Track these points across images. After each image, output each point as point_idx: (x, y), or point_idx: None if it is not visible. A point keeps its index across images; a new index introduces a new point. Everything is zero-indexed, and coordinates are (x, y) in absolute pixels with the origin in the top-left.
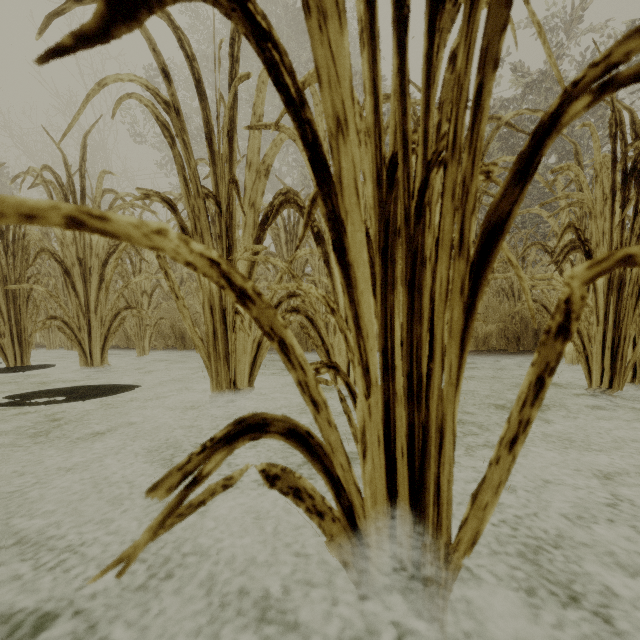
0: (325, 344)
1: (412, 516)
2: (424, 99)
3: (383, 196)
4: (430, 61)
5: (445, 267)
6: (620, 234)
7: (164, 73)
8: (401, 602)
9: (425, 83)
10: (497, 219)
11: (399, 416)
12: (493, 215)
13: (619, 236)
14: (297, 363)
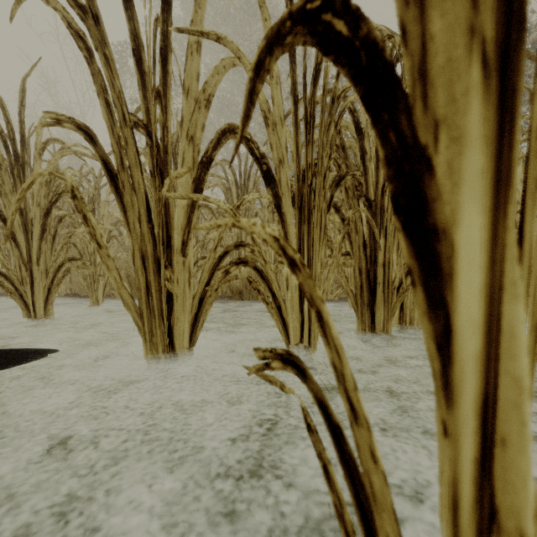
0: (275, 300)
1: None
2: None
3: None
4: None
5: None
6: None
7: None
8: None
9: None
10: None
11: None
12: None
13: None
14: None
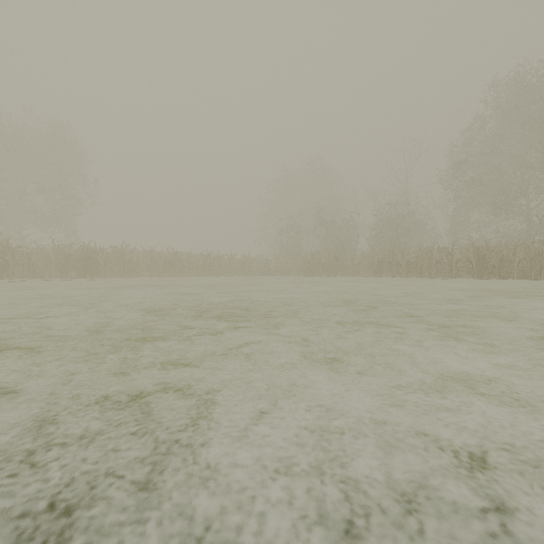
0: None
1: None
2: None
3: None
4: None
5: None
6: None
7: None
8: None
9: None
10: None
11: None
12: None
13: None
14: None
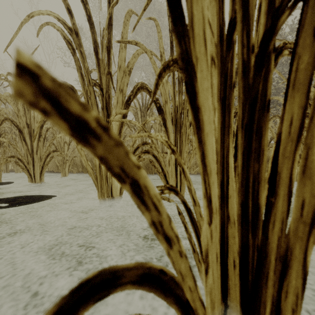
0: (163, 171)
1: None
2: None
3: (223, 53)
4: None
5: (298, 106)
6: None
7: (68, 11)
8: None
9: None
10: None
11: (231, 235)
12: None
13: None
14: (152, 203)
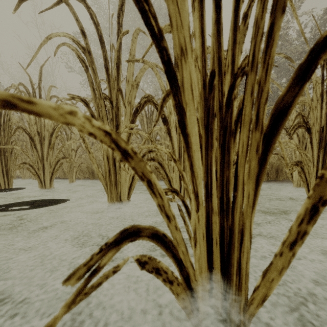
0: (168, 177)
1: (222, 279)
2: (232, 37)
3: (206, 95)
4: (236, 13)
5: (245, 136)
6: (325, 118)
7: (82, 32)
8: (215, 326)
9: (233, 27)
10: (283, 106)
11: (214, 221)
12: (280, 104)
13: (325, 120)
14: (158, 193)
